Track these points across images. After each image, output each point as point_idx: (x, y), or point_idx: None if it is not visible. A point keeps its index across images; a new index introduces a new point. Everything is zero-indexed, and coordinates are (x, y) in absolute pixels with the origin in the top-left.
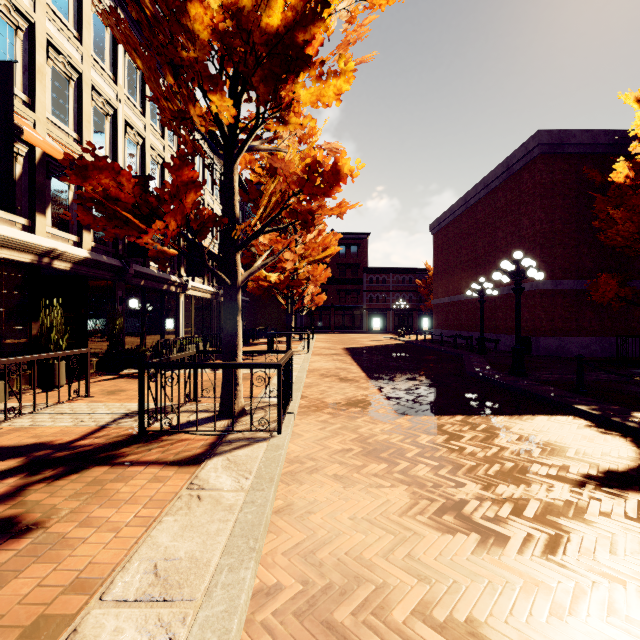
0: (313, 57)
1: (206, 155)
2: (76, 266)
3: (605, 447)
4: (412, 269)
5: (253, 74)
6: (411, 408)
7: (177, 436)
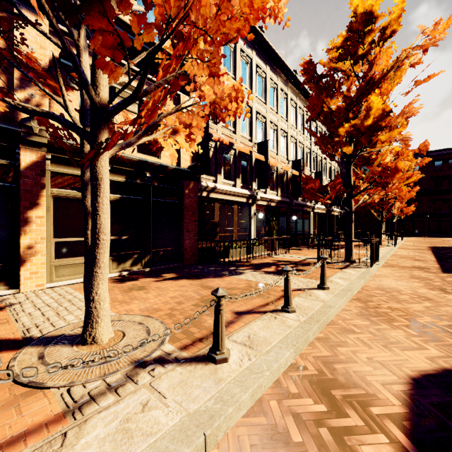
0: (386, 124)
1: (323, 131)
2: (276, 204)
3: None
4: None
5: (360, 138)
6: None
7: (330, 264)
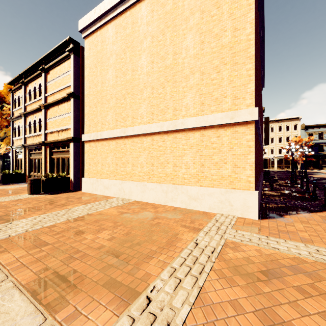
0: None
1: None
2: None
3: (315, 176)
4: None
5: None
6: None
7: None
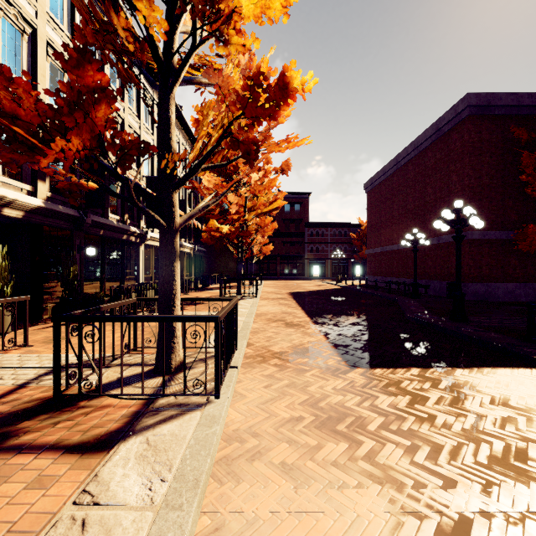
0: None
1: None
2: (29, 214)
3: None
4: (347, 224)
5: None
6: (361, 358)
7: (99, 400)
